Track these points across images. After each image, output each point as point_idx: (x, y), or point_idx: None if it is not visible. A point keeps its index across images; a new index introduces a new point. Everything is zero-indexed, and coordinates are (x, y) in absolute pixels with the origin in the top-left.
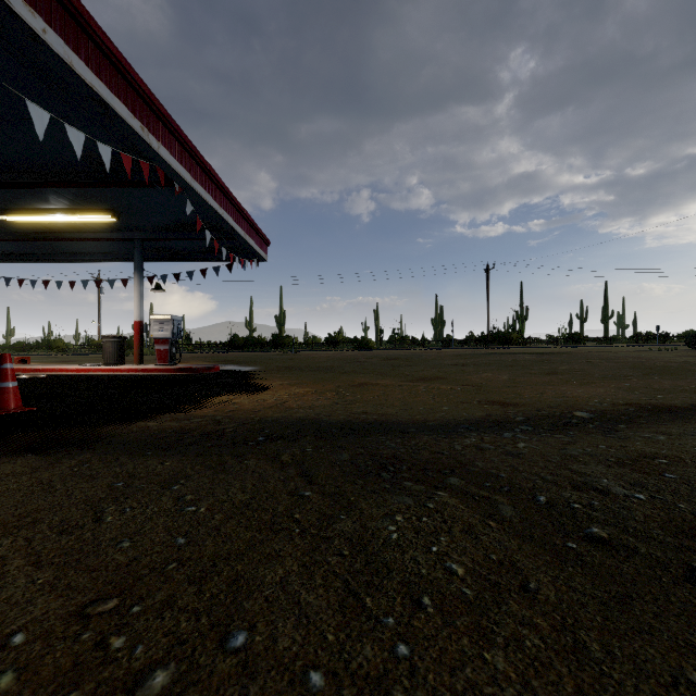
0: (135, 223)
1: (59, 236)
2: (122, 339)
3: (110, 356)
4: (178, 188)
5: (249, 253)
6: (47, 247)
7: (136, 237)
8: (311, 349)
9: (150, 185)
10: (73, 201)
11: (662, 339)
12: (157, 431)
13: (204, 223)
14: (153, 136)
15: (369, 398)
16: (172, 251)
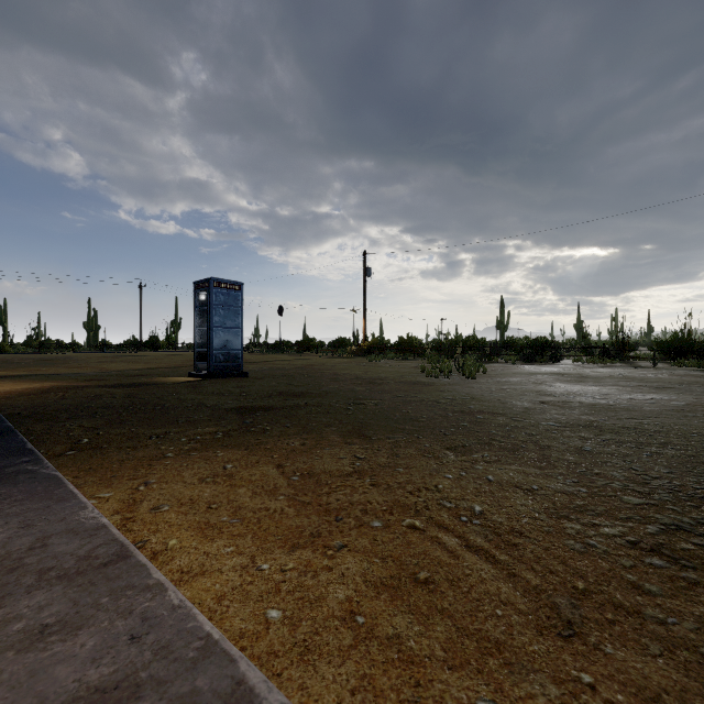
0: None
1: None
2: None
3: None
4: None
5: None
6: None
7: None
8: None
9: None
10: None
11: (260, 347)
12: None
13: None
14: None
15: (50, 372)
16: None
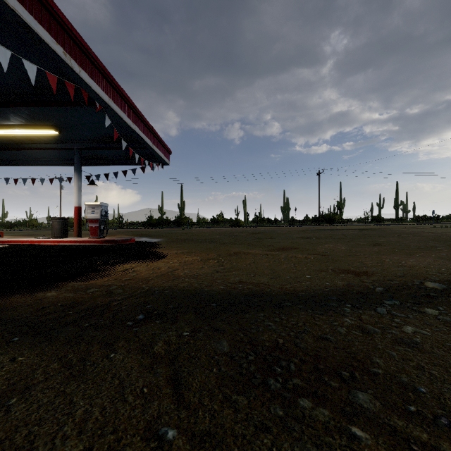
0: (73, 136)
1: (21, 146)
2: (65, 219)
3: (56, 231)
4: (99, 106)
5: (157, 160)
6: (15, 155)
7: (75, 147)
8: (201, 226)
9: (79, 104)
10: (26, 119)
11: (436, 220)
12: (48, 304)
13: (123, 136)
14: (75, 62)
15: (243, 266)
16: (103, 158)
